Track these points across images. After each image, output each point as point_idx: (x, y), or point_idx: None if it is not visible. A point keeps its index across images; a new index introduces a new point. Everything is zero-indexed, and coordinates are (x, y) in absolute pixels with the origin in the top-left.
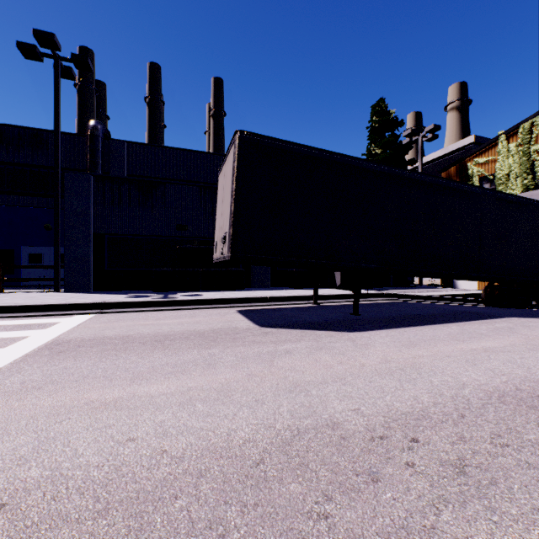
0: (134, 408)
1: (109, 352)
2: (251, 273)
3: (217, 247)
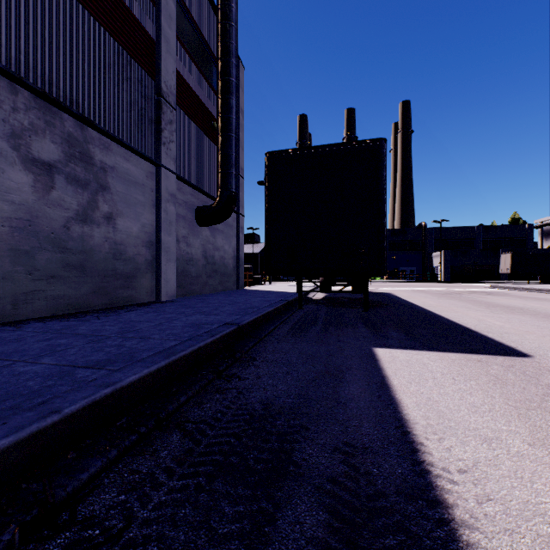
0: None
1: None
2: (500, 276)
3: (502, 270)
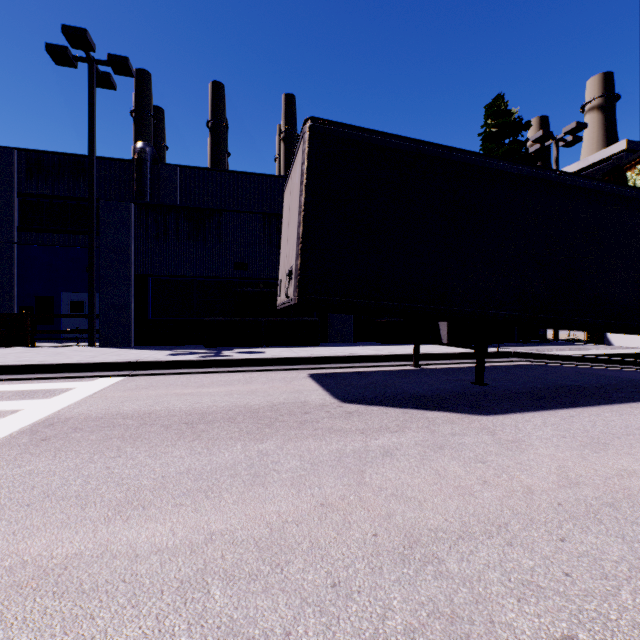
0: (89, 590)
1: (110, 442)
2: (328, 324)
3: (281, 288)
